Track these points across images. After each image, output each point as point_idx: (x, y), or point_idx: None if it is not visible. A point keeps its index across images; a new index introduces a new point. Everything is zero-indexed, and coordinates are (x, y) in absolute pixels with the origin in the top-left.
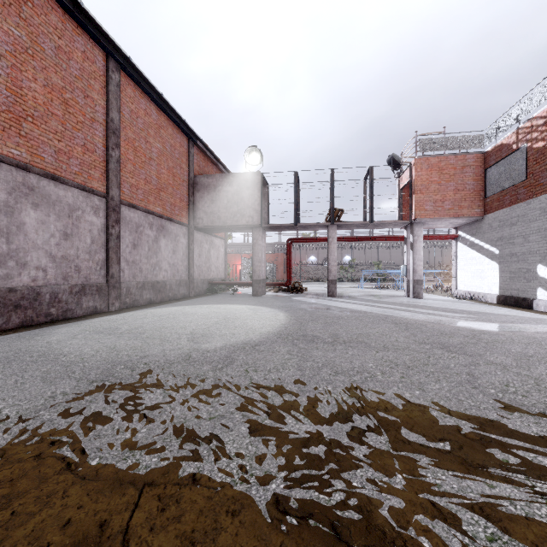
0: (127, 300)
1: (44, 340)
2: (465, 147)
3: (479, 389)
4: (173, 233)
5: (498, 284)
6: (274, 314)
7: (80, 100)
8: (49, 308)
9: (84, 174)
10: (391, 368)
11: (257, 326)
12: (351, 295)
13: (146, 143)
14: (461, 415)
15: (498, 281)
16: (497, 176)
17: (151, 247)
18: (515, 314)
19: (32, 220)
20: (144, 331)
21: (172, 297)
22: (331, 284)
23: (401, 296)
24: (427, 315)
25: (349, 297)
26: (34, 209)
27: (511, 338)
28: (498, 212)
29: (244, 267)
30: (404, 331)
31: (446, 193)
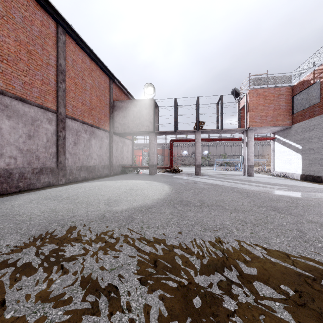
0: (70, 177)
1: (9, 204)
2: (280, 83)
3: (309, 243)
4: (100, 136)
5: (301, 167)
6: (162, 186)
7: (39, 51)
8: (18, 182)
9: (42, 98)
10: (243, 226)
11: (151, 195)
12: (209, 174)
13: (82, 80)
14: (303, 267)
15: (301, 166)
16: (300, 100)
17: (86, 144)
18: (315, 187)
19: (7, 126)
20: (77, 197)
21: (99, 175)
22: (197, 167)
23: (240, 175)
24: (259, 187)
25: (208, 175)
26: (8, 119)
27: (318, 202)
28: (301, 123)
29: (144, 157)
30: (246, 198)
31: (268, 111)
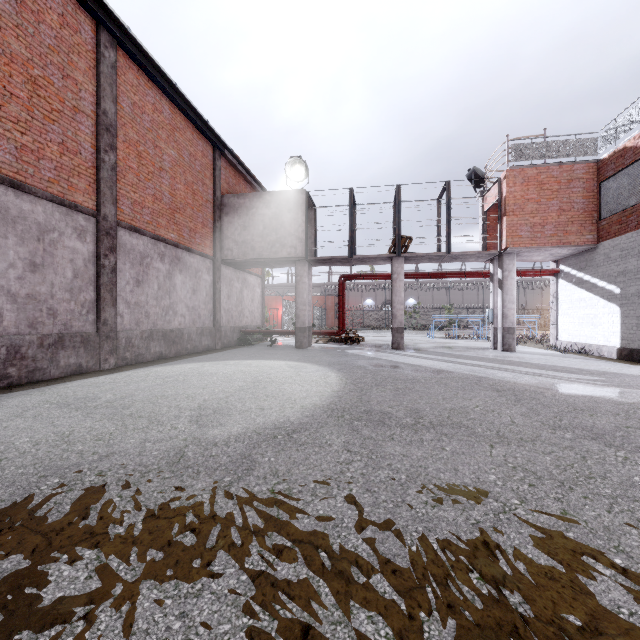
0: (128, 354)
1: None
2: (572, 154)
3: None
4: (193, 268)
5: (619, 333)
6: (323, 374)
7: (56, 80)
8: (5, 367)
9: (62, 183)
10: (533, 487)
11: (298, 395)
12: (421, 347)
13: (155, 148)
14: None
15: (619, 329)
16: (616, 191)
17: (162, 285)
18: None
19: None
20: (131, 403)
21: (191, 349)
22: (396, 333)
23: (485, 348)
24: (536, 377)
25: (419, 349)
26: None
27: None
28: (619, 238)
29: (287, 312)
30: (516, 403)
31: (547, 215)
